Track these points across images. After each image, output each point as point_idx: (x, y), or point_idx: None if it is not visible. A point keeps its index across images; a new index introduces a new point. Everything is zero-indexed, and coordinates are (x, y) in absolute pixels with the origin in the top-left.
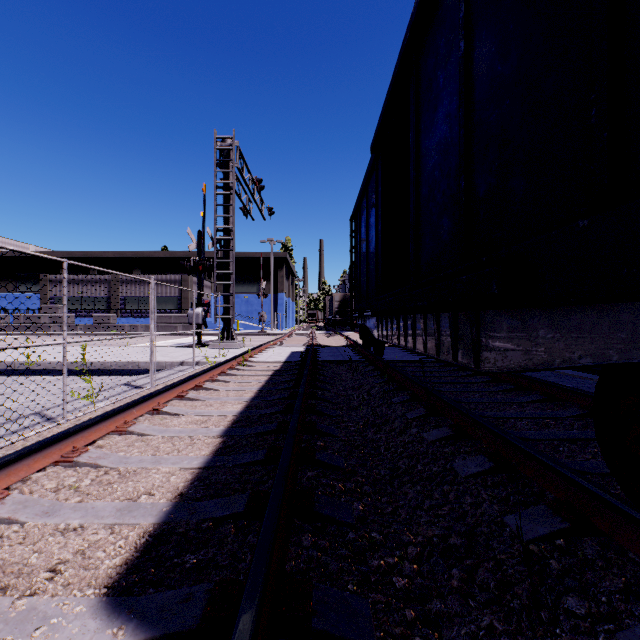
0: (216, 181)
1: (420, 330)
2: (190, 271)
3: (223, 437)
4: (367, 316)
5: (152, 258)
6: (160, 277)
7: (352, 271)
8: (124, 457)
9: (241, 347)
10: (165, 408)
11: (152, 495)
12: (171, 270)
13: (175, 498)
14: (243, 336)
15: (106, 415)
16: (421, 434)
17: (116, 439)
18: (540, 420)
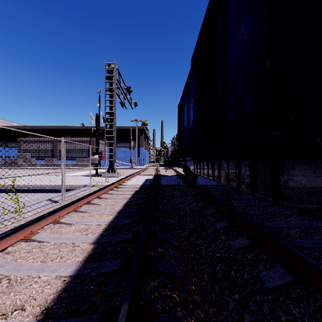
0: (105, 87)
1: (224, 170)
2: (91, 135)
3: (95, 244)
4: (187, 160)
5: (75, 129)
6: (79, 139)
7: (179, 135)
8: (19, 264)
9: (119, 176)
10: (63, 219)
11: (23, 309)
12: (85, 135)
13: (41, 314)
14: (121, 169)
15: (16, 229)
16: (228, 241)
17: (21, 246)
18: (303, 229)
